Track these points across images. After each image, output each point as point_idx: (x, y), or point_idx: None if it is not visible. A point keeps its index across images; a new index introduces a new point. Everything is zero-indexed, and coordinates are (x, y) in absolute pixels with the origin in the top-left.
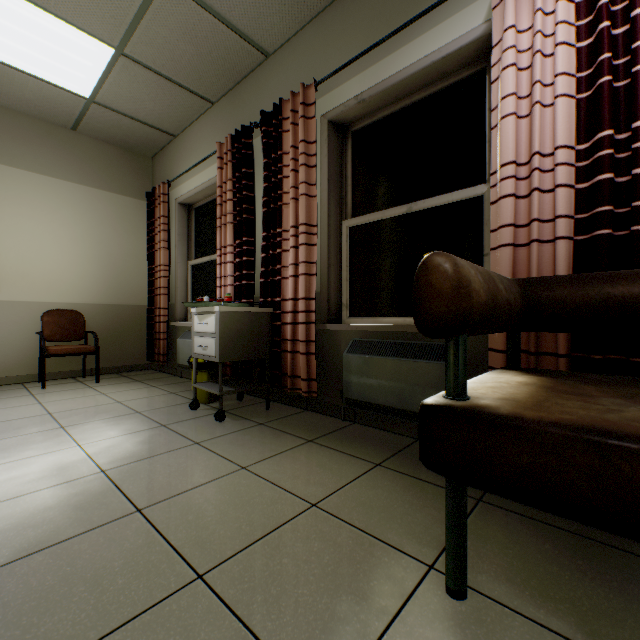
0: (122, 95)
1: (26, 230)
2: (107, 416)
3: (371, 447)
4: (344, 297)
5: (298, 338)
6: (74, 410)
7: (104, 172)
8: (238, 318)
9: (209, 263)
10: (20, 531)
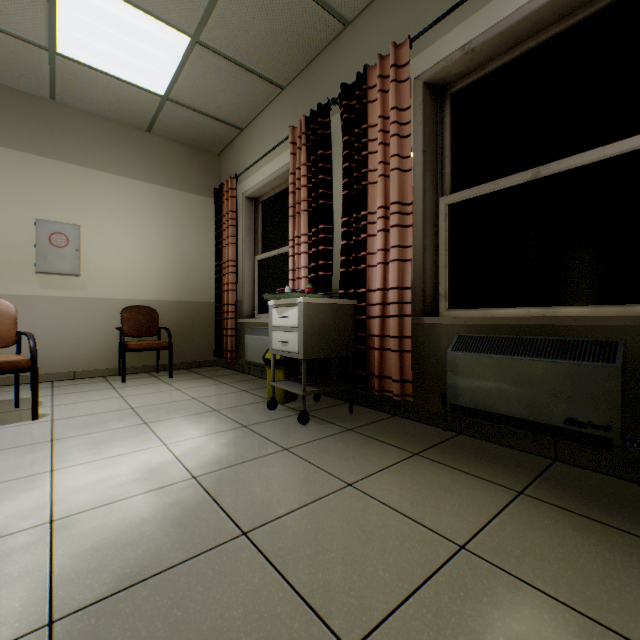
0: (194, 89)
1: (107, 230)
2: (186, 413)
3: (498, 467)
4: (441, 286)
5: (387, 333)
6: (154, 405)
7: (175, 171)
8: (321, 311)
9: (277, 257)
10: (119, 549)
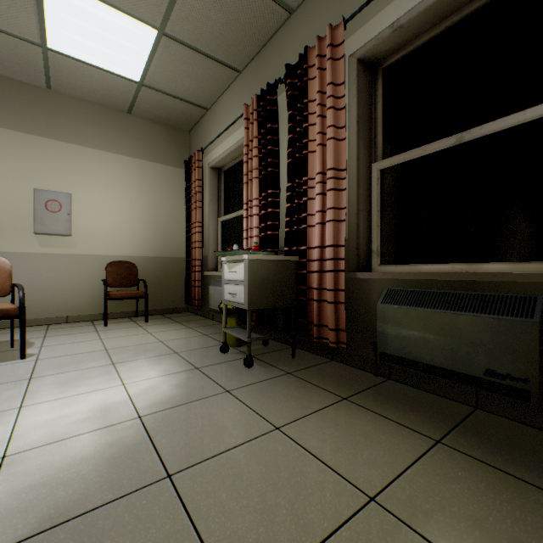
0: (164, 75)
1: (95, 197)
2: (150, 355)
3: (420, 414)
4: (374, 244)
5: (324, 286)
6: (125, 347)
7: (152, 147)
8: (265, 266)
9: (236, 218)
10: (52, 488)
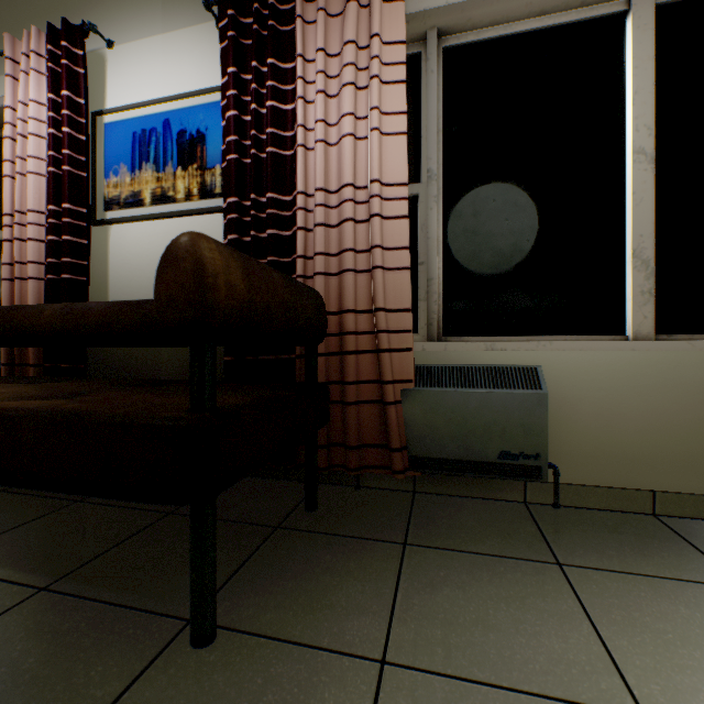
0: None
1: None
2: None
3: None
4: None
5: None
6: None
7: None
8: None
9: None
10: None
